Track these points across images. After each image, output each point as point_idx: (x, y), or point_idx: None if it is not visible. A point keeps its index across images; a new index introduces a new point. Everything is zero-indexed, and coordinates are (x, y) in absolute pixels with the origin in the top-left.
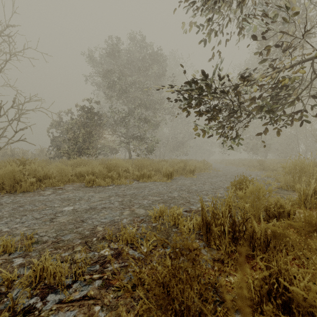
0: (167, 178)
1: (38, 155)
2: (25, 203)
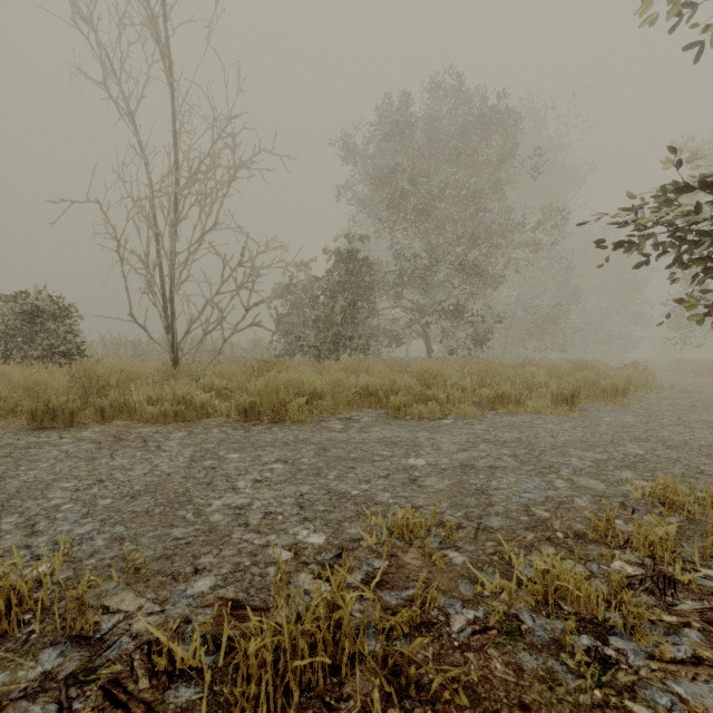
0: (564, 406)
1: (252, 352)
2: (324, 445)
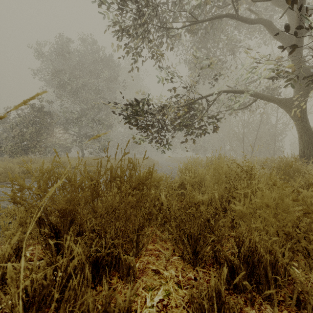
0: None
1: None
2: None
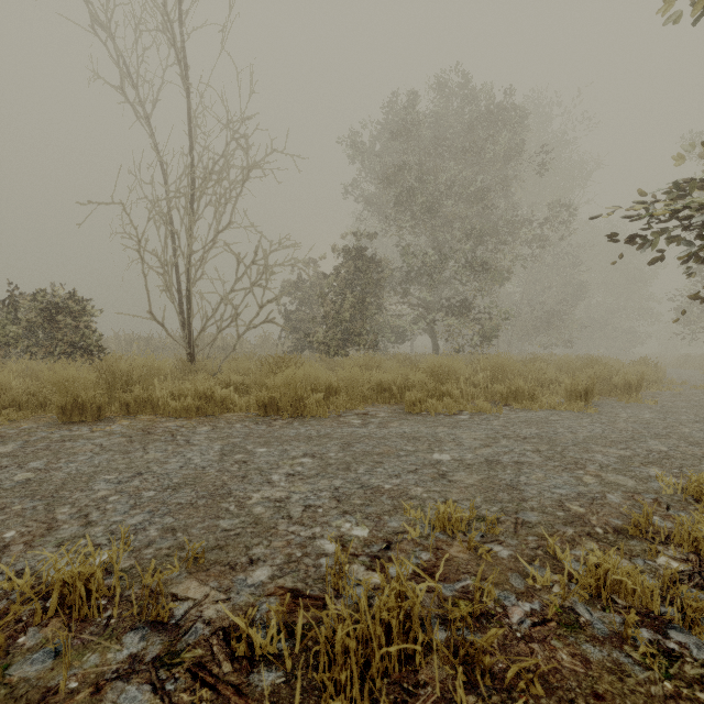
0: (578, 402)
1: (260, 347)
2: (347, 440)
